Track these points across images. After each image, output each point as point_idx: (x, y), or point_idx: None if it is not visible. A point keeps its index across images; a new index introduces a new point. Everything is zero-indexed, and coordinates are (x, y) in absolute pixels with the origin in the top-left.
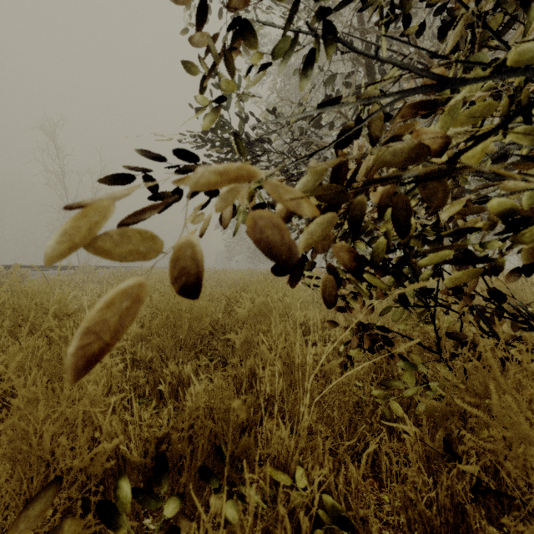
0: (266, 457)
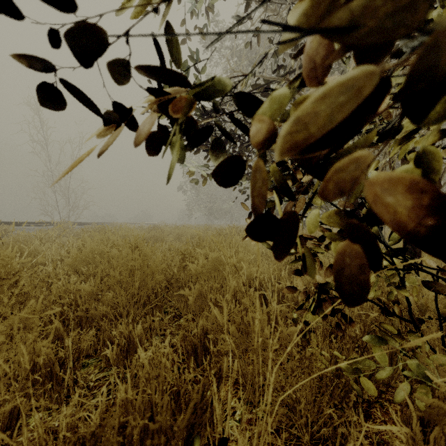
0: (218, 439)
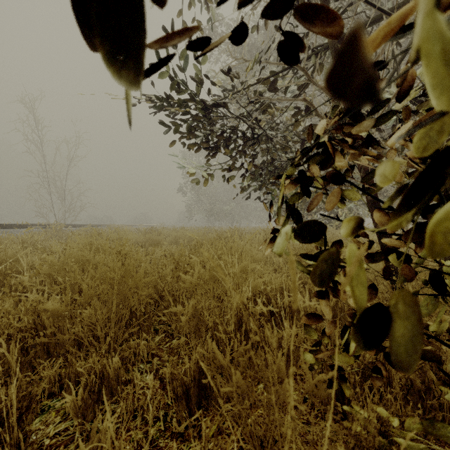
0: None
